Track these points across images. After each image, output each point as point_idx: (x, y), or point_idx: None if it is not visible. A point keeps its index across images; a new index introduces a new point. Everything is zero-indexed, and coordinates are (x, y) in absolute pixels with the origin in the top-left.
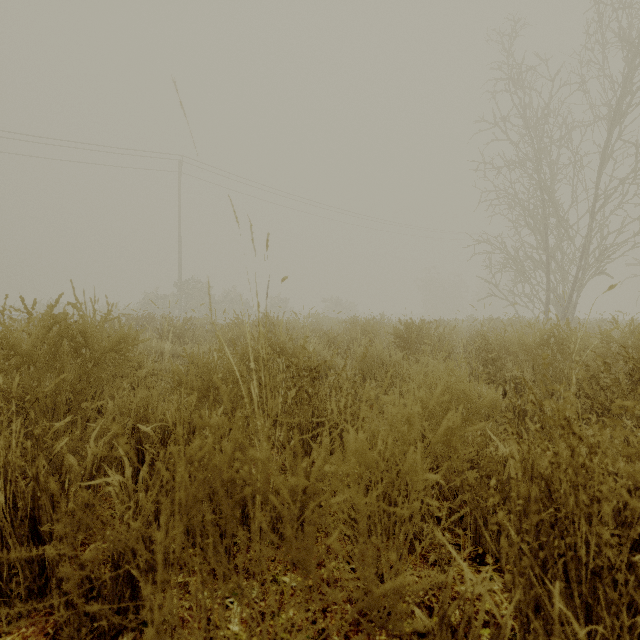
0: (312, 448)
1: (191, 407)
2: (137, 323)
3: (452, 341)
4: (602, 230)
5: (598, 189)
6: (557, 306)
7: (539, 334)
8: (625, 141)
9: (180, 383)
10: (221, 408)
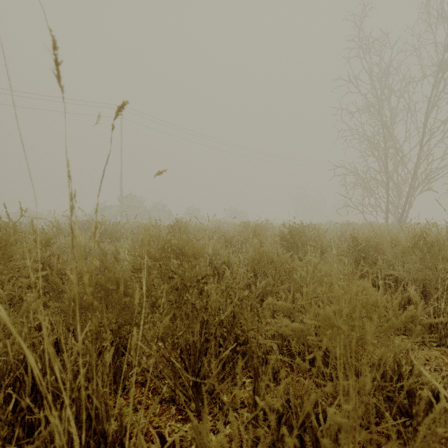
0: (200, 366)
1: (62, 322)
2: (83, 226)
3: (325, 241)
4: (428, 158)
5: (425, 128)
6: (394, 214)
7: (411, 236)
8: (445, 93)
9: (58, 292)
10: (84, 332)
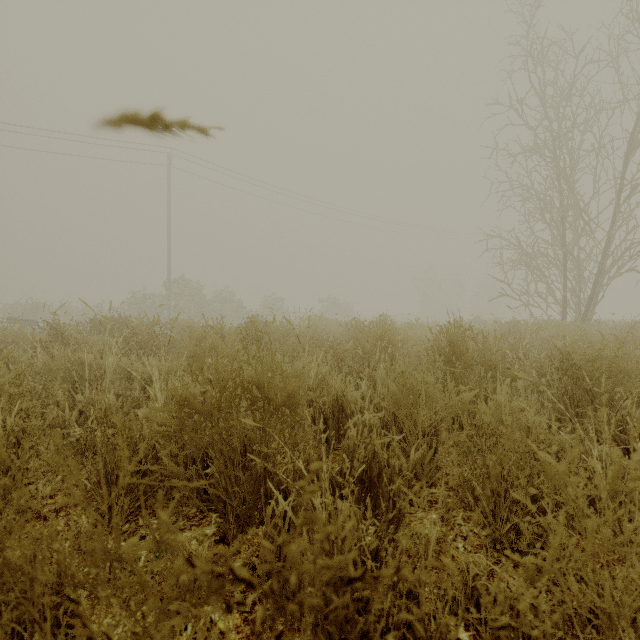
0: None
1: None
2: (105, 327)
3: (499, 355)
4: (627, 223)
5: (623, 178)
6: (576, 307)
7: None
8: None
9: None
10: None
